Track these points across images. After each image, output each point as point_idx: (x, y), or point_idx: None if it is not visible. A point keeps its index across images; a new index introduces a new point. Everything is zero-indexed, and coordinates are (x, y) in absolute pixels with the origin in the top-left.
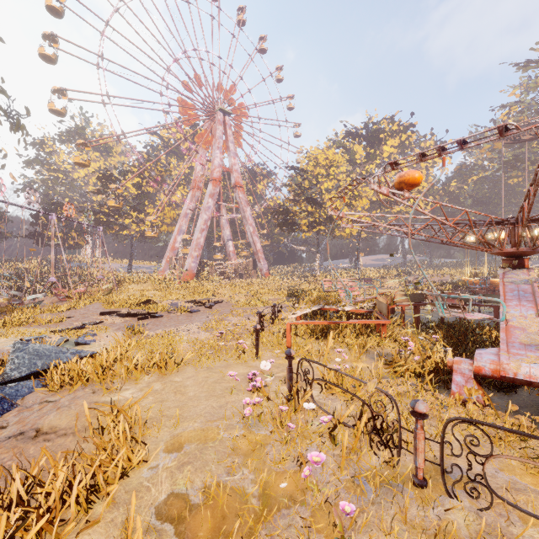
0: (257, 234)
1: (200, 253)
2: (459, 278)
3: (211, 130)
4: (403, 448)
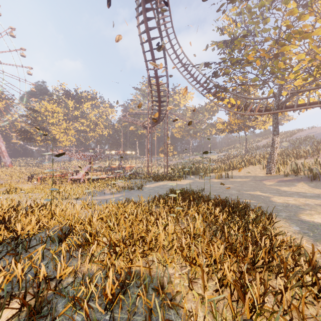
0: (2, 141)
1: None
2: None
3: None
4: (56, 183)
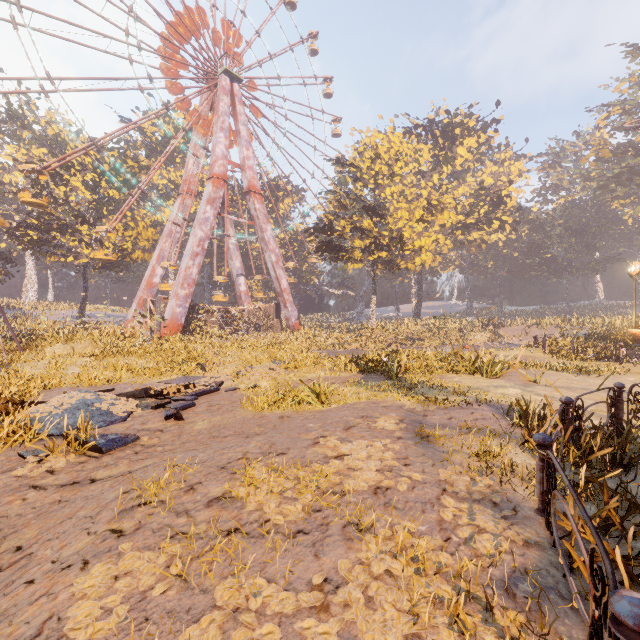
0: (282, 266)
1: (190, 291)
2: (571, 330)
3: (212, 106)
4: None
